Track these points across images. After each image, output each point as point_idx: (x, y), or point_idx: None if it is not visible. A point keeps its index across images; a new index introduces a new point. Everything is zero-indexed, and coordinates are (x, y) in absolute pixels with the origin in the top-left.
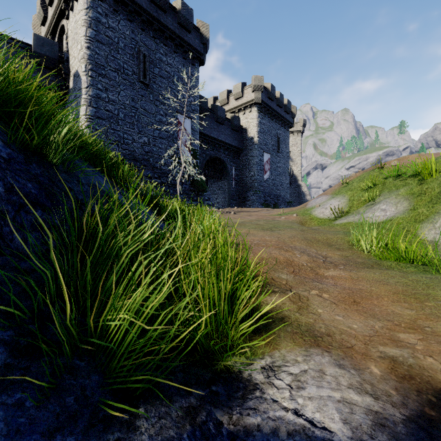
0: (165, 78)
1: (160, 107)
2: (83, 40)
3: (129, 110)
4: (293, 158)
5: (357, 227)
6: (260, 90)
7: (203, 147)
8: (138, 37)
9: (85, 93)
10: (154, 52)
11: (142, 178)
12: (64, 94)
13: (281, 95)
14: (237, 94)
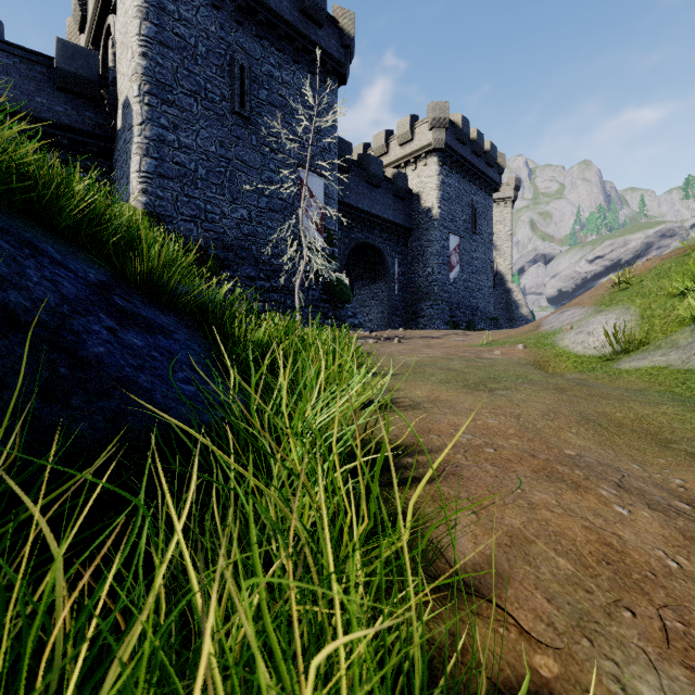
0: (277, 108)
1: (270, 156)
2: (135, 42)
3: (216, 163)
4: (497, 245)
5: (688, 381)
6: (444, 127)
7: (345, 227)
8: (232, 36)
9: (138, 133)
10: (259, 62)
11: (238, 280)
12: (109, 139)
13: (479, 134)
14: (403, 136)
